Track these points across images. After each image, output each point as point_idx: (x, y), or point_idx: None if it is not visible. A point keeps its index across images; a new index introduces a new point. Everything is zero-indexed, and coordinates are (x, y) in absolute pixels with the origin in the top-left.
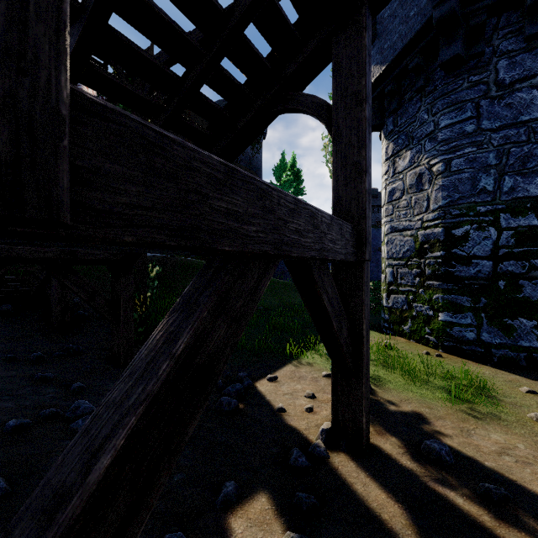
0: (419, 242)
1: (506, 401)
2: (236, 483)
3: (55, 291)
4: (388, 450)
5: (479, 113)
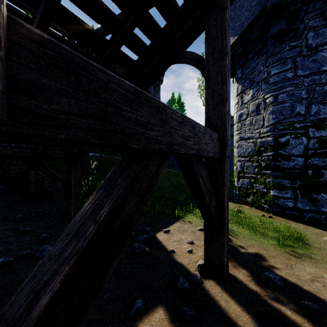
0: (258, 146)
1: (314, 246)
2: (143, 300)
3: (32, 176)
4: (241, 278)
5: (296, 66)
